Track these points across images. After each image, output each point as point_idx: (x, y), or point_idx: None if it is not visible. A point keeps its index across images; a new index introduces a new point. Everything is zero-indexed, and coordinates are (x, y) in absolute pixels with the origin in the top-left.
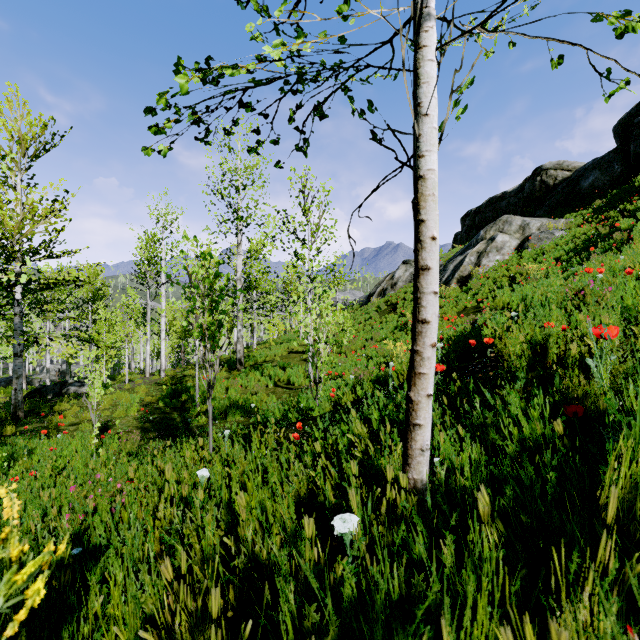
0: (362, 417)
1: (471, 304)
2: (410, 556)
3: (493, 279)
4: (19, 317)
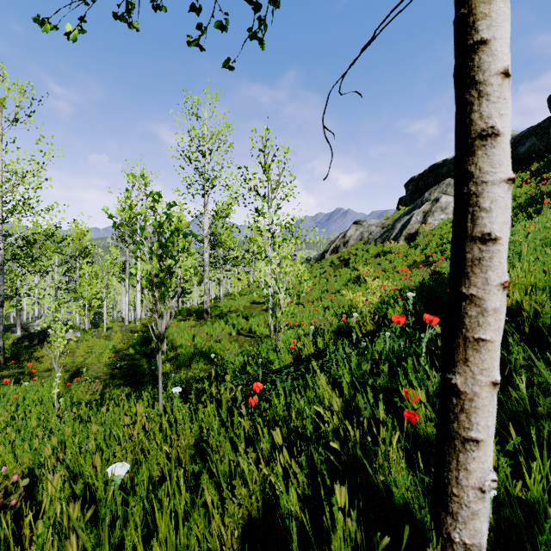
0: (330, 379)
1: (420, 258)
2: None
3: (439, 236)
4: None
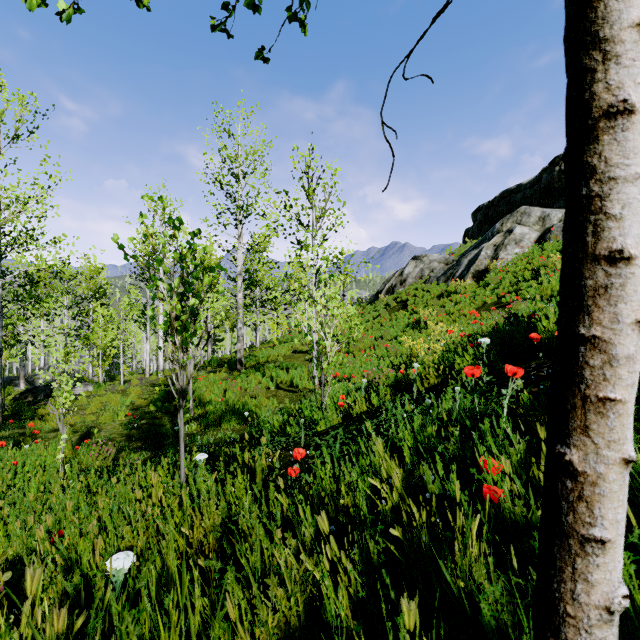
0: (388, 444)
1: (491, 299)
2: None
3: (513, 273)
4: None
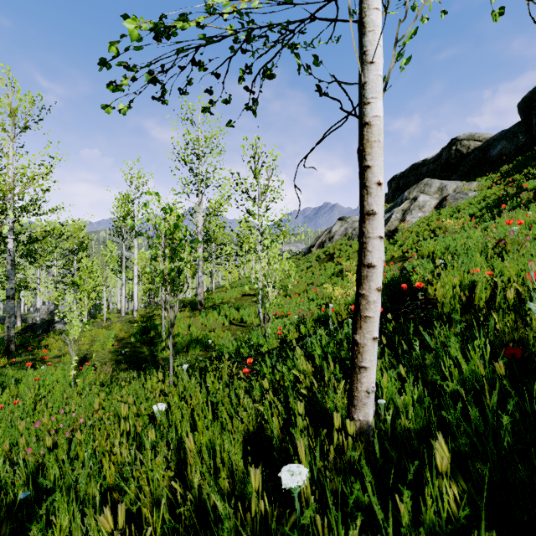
0: (306, 354)
1: (397, 254)
2: (360, 506)
3: (416, 233)
4: (11, 265)
